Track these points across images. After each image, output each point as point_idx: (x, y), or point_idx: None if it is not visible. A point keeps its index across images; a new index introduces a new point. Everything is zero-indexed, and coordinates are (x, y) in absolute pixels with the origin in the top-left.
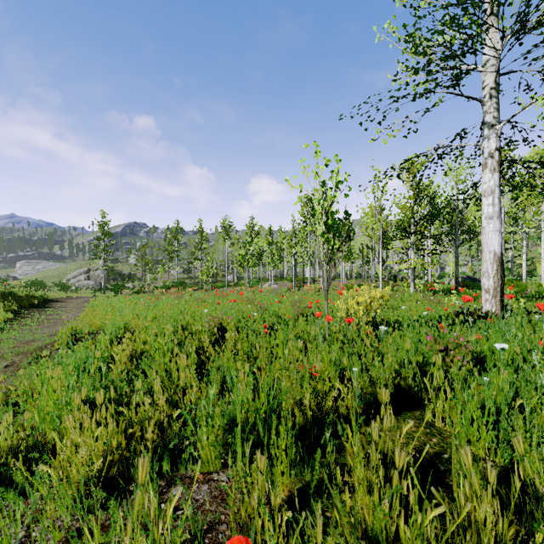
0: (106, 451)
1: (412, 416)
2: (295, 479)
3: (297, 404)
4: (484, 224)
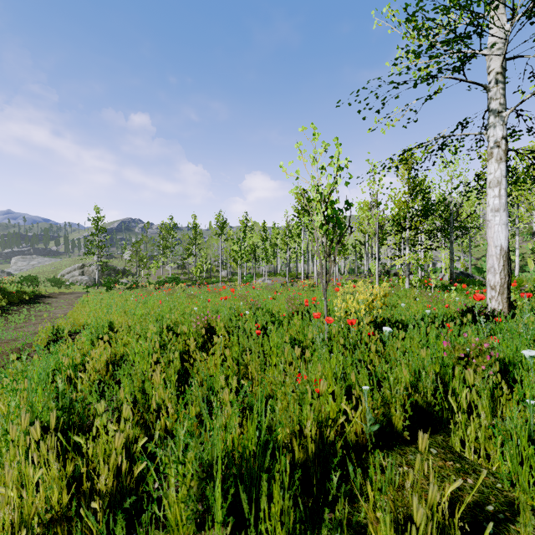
0: (46, 503)
1: (435, 443)
2: None
3: (296, 435)
4: (489, 217)
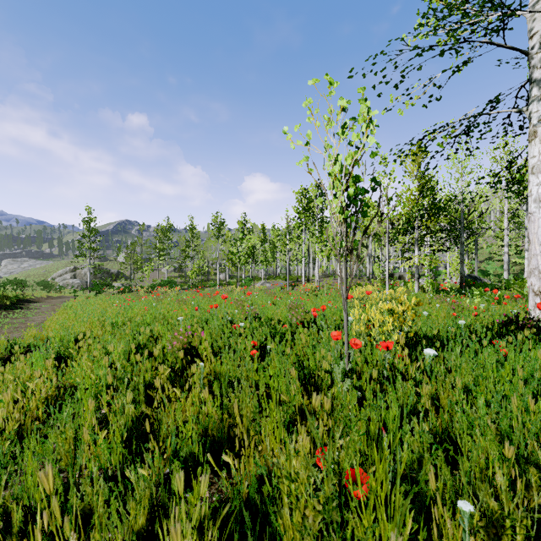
0: None
1: None
2: None
3: None
4: (532, 209)
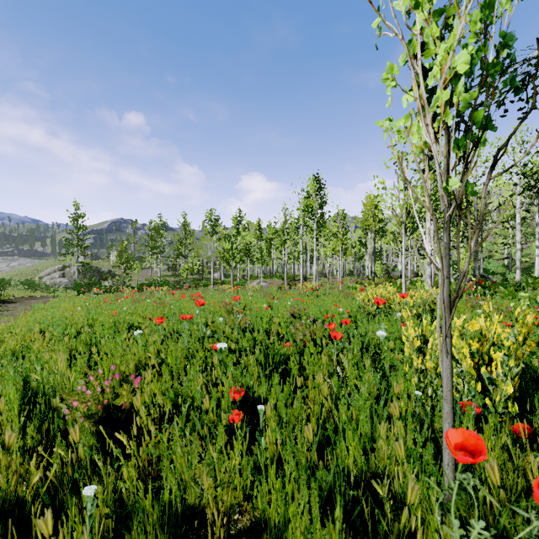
0: None
1: None
2: None
3: None
4: None
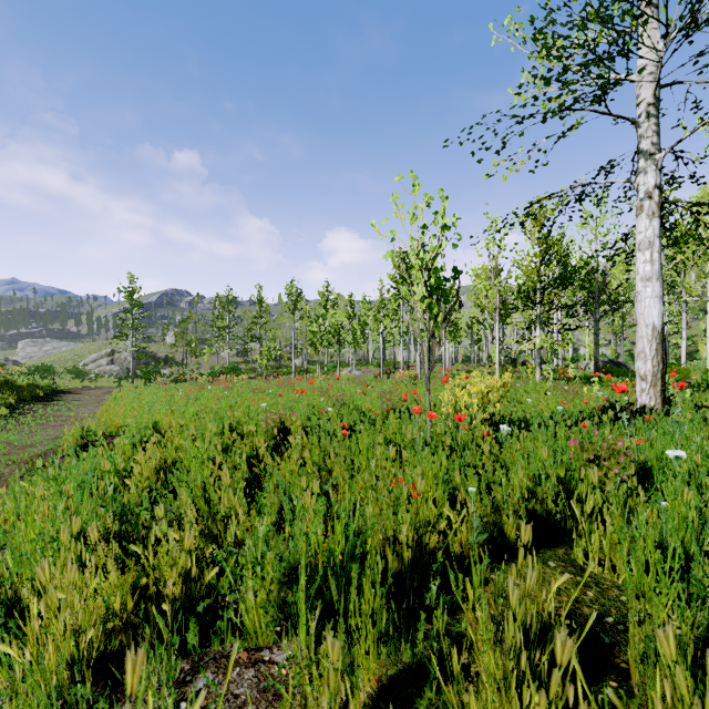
0: (106, 614)
1: (554, 557)
2: (387, 660)
3: (390, 541)
4: (638, 288)
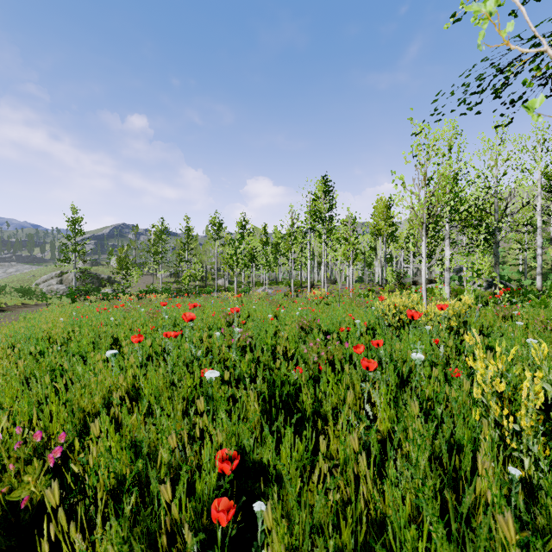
0: None
1: None
2: None
3: None
4: None
